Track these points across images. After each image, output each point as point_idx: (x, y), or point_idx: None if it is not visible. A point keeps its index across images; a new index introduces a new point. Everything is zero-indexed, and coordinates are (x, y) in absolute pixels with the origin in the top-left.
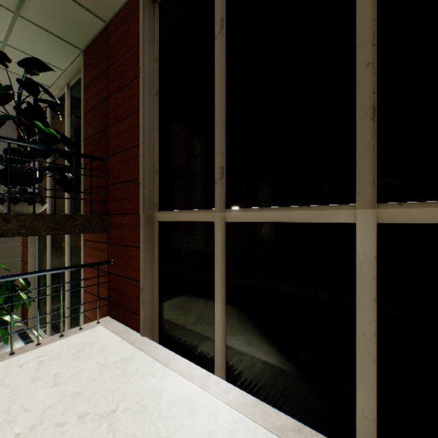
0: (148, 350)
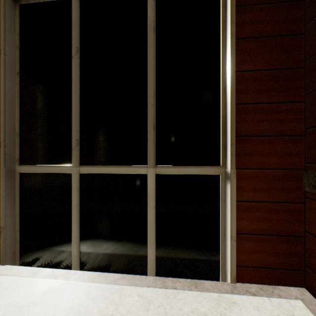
0: (13, 272)
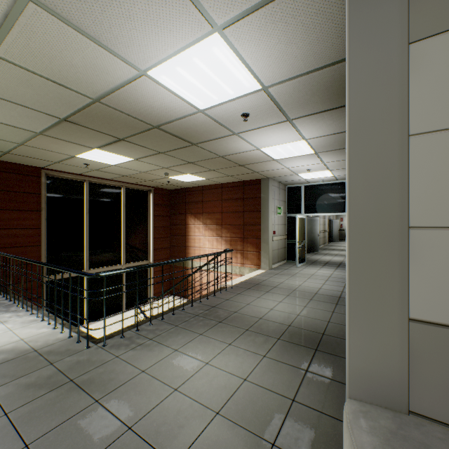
0: None
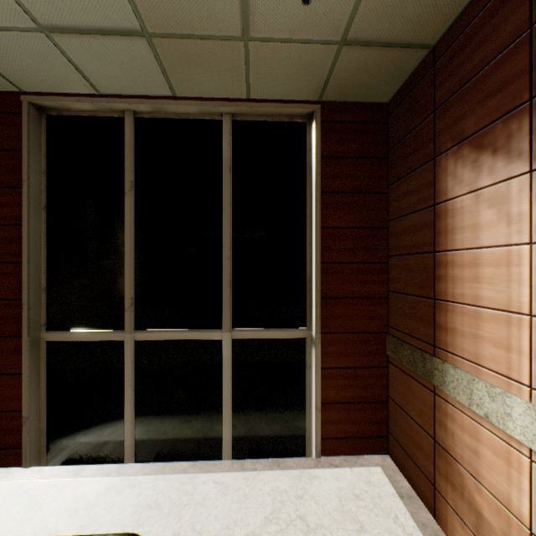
0: (46, 475)
